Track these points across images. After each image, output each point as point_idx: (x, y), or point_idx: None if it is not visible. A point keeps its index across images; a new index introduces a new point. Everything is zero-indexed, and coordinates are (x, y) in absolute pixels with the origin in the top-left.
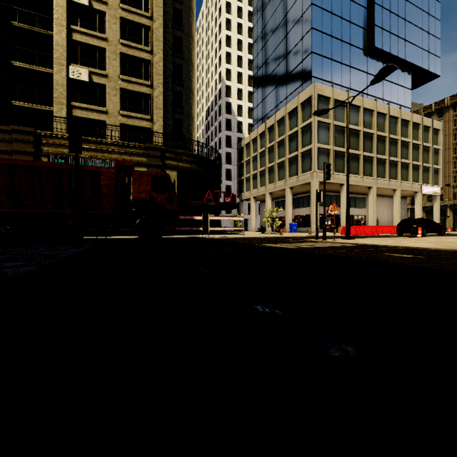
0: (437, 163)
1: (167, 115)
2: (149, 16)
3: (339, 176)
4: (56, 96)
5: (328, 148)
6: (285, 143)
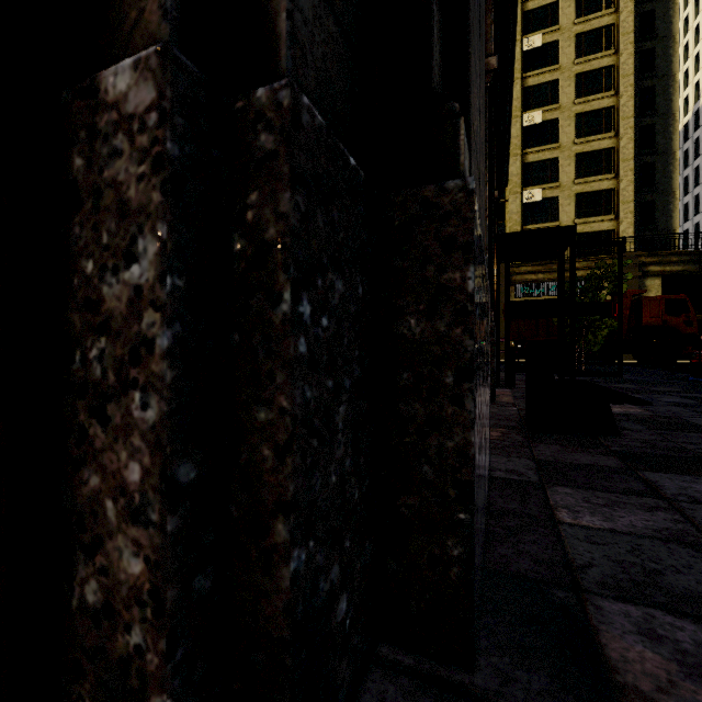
0: None
1: None
2: (612, 94)
3: None
4: (510, 225)
5: None
6: None
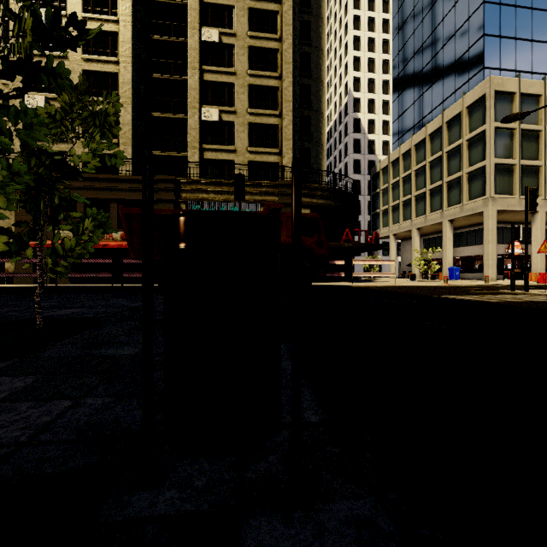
0: None
1: (293, 145)
2: (278, 37)
3: None
4: (189, 140)
5: (511, 163)
6: (441, 163)
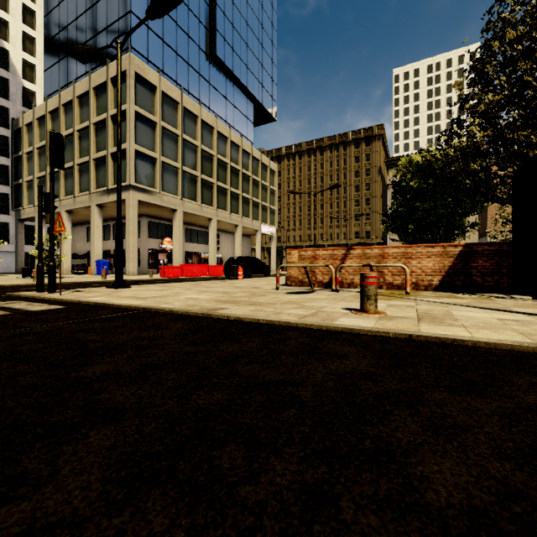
0: (274, 204)
1: None
2: None
3: (170, 198)
4: None
5: (152, 155)
6: (89, 135)
